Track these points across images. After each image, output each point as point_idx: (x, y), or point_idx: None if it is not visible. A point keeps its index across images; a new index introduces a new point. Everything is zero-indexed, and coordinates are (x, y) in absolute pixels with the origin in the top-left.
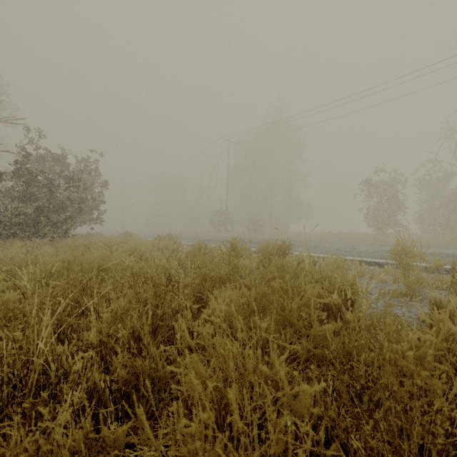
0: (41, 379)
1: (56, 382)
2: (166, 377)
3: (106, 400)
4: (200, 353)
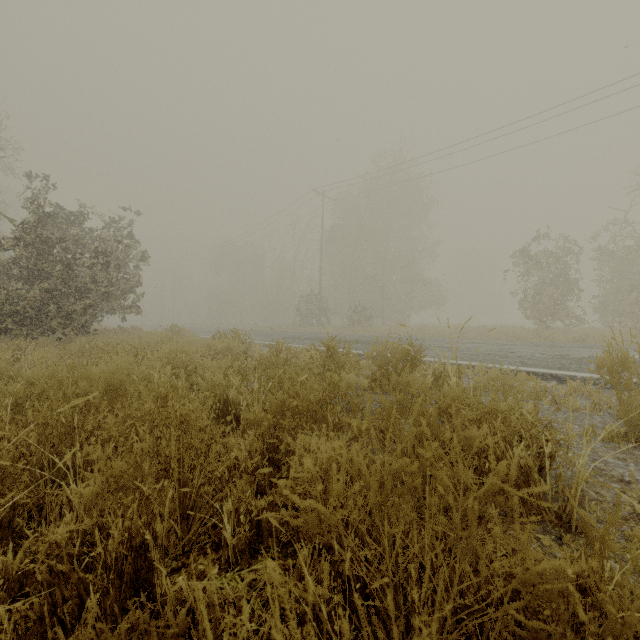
0: None
1: None
2: None
3: None
4: None
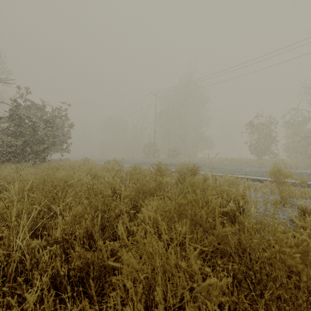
0: (19, 266)
1: (30, 268)
2: (109, 266)
3: (65, 283)
4: (134, 250)
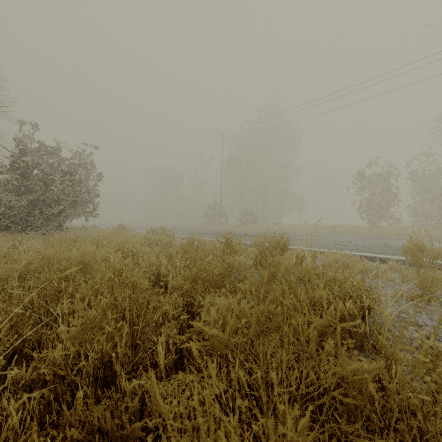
0: None
1: None
2: (134, 437)
3: None
4: (176, 431)
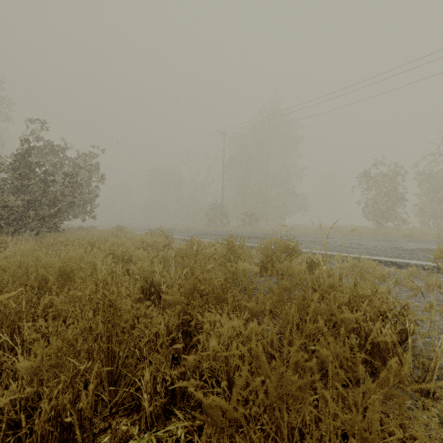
0: None
1: None
2: None
3: None
4: None
